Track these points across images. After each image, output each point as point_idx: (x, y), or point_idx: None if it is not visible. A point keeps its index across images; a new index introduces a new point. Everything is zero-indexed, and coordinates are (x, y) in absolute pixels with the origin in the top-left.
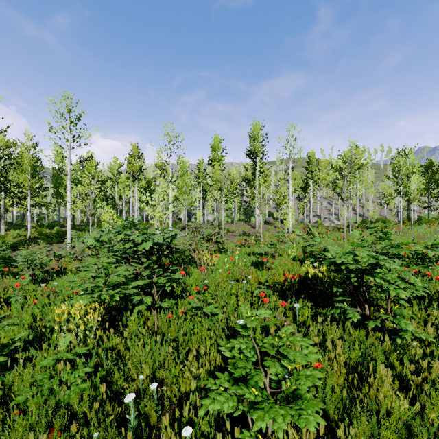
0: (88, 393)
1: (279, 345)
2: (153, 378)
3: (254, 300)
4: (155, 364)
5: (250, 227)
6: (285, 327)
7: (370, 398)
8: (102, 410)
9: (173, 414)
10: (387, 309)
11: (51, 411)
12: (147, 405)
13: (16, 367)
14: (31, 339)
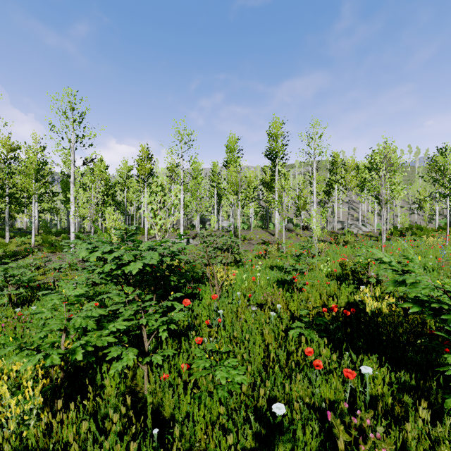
0: None
1: None
2: None
3: (292, 351)
4: None
5: (268, 234)
6: None
7: None
8: None
9: None
10: None
11: None
12: None
13: None
14: None
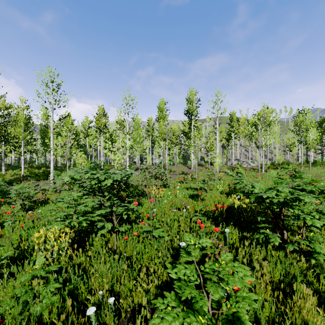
0: (57, 305)
1: (219, 270)
2: (112, 290)
3: (193, 225)
4: (113, 278)
5: (187, 168)
6: (224, 254)
7: (294, 312)
8: (68, 321)
9: (128, 323)
10: (303, 234)
11: (26, 321)
12: (106, 315)
13: (1, 281)
14: (16, 257)
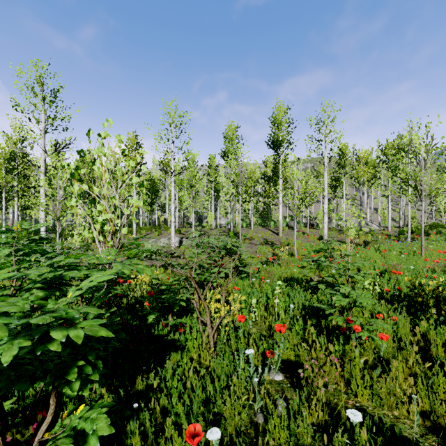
0: None
1: None
2: None
3: None
4: None
5: (271, 233)
6: None
7: None
8: None
9: None
10: None
11: None
12: None
13: None
14: None
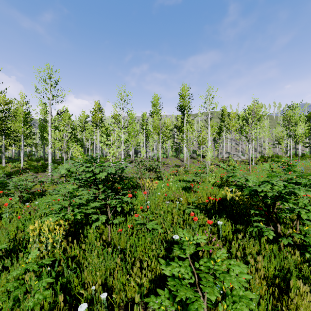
0: (49, 300)
1: (215, 268)
2: (106, 284)
3: (186, 217)
4: (107, 271)
5: (179, 161)
6: (220, 251)
7: (291, 309)
8: None
9: None
10: (296, 228)
11: None
12: (99, 310)
13: None
14: (12, 249)
